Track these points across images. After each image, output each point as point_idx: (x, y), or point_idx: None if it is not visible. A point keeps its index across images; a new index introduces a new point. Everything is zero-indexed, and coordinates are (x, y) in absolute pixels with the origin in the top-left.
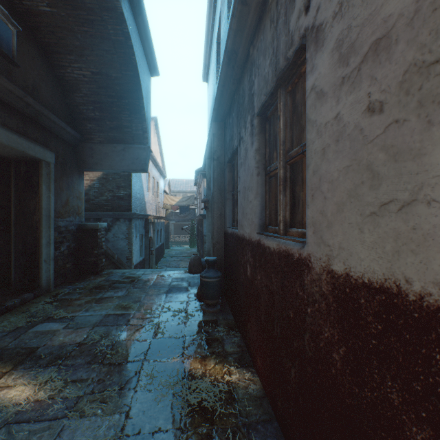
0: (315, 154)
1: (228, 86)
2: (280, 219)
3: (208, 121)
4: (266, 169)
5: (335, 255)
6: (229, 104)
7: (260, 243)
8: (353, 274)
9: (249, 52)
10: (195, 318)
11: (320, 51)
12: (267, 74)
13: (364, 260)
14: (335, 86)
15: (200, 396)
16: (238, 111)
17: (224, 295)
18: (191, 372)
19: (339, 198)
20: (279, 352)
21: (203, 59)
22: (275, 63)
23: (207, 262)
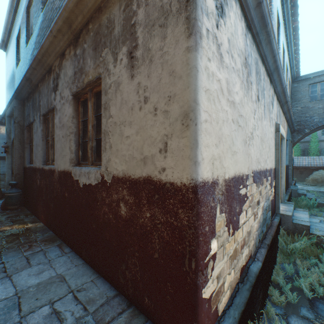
0: (56, 141)
1: (27, 88)
2: (50, 159)
3: (7, 83)
4: (47, 139)
5: (59, 167)
6: (28, 95)
7: (43, 168)
8: (61, 170)
9: (39, 85)
10: (2, 217)
11: (57, 115)
12: (46, 104)
13: (62, 166)
14: (59, 127)
15: (11, 232)
16: (34, 105)
17: (24, 205)
18: (4, 230)
19: (60, 153)
20: (49, 204)
21: (2, 36)
22: (48, 104)
23: (11, 184)
